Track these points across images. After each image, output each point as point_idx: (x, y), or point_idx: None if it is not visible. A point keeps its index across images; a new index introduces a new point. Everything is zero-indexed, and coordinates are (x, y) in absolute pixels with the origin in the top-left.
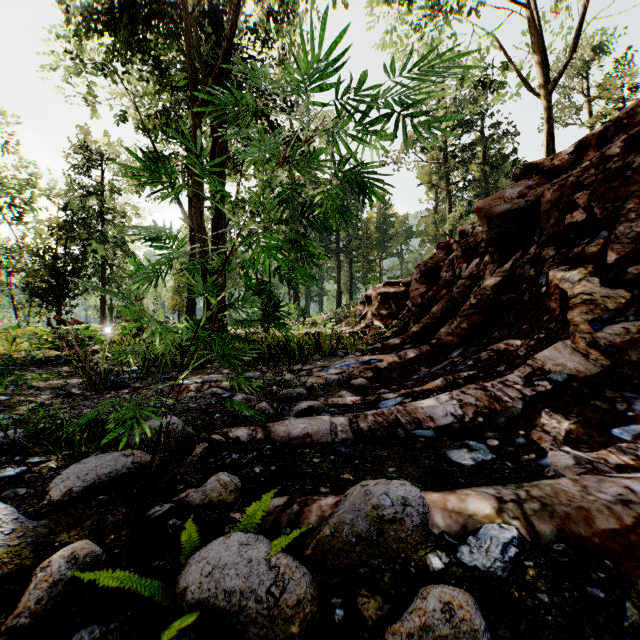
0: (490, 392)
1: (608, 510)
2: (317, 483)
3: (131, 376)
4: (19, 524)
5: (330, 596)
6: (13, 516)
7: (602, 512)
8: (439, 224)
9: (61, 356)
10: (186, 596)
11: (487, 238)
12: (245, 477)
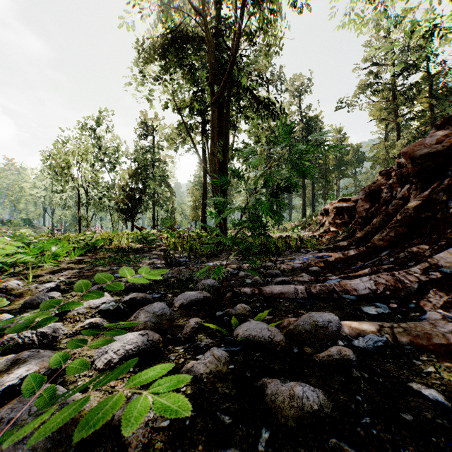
0: (396, 277)
1: (442, 335)
2: (287, 313)
3: (183, 260)
4: (171, 311)
5: (292, 346)
6: (168, 308)
7: (438, 336)
8: (389, 149)
9: (142, 248)
10: (238, 336)
11: (411, 172)
12: (252, 307)
